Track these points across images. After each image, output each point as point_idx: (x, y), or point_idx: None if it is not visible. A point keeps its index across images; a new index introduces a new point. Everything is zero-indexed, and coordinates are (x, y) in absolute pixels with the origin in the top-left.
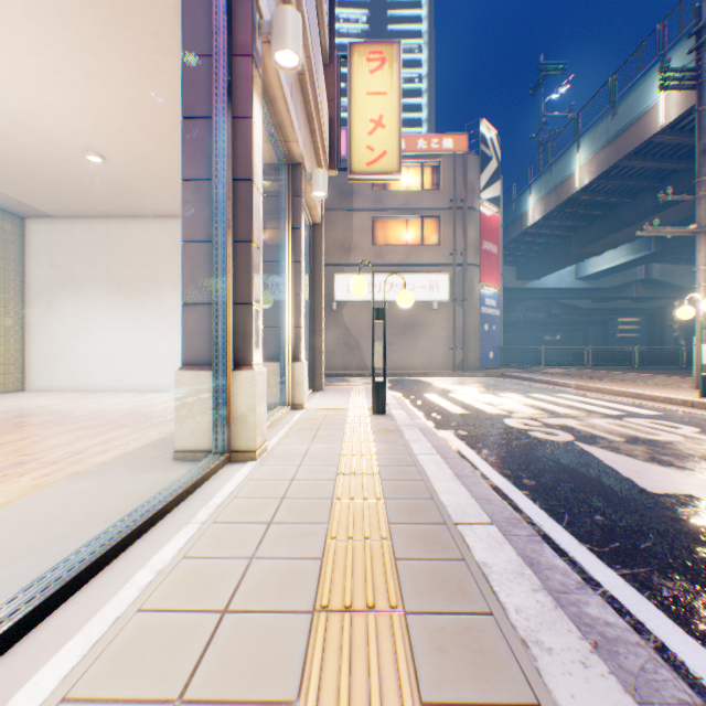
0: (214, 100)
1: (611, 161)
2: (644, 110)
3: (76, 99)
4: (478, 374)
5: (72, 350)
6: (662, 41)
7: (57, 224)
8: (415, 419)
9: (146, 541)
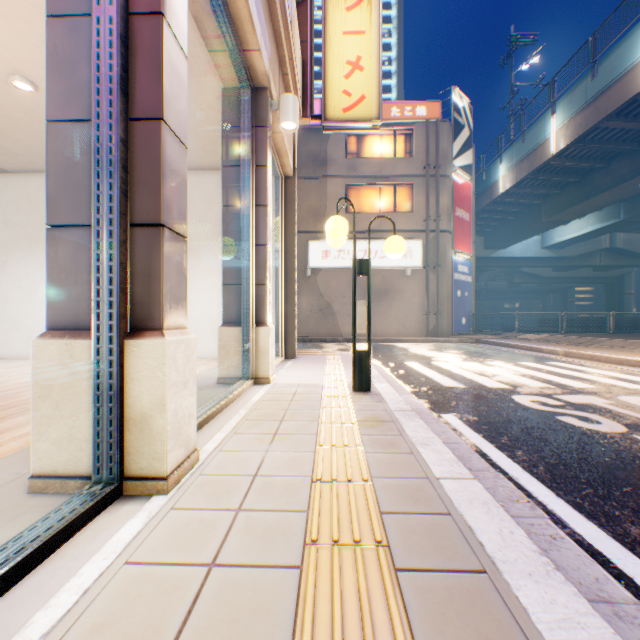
0: None
1: (591, 123)
2: (630, 67)
3: None
4: (452, 340)
5: (26, 314)
6: None
7: (11, 179)
8: (404, 396)
9: None
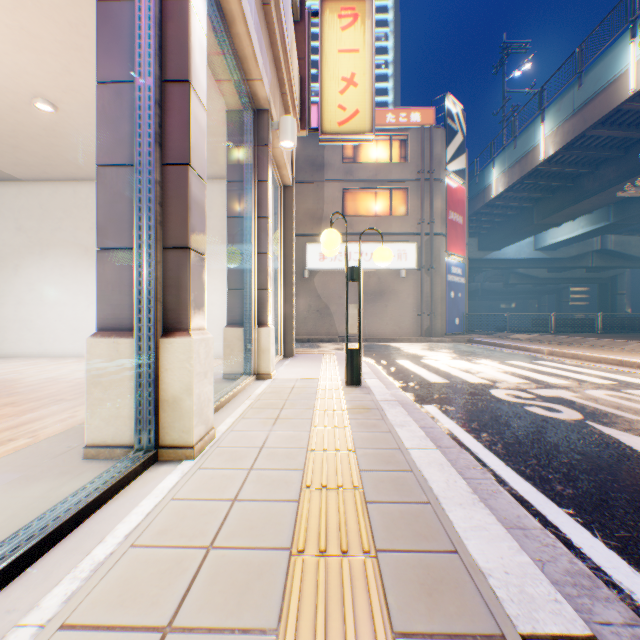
0: None
1: (578, 131)
2: (613, 78)
3: (5, 24)
4: (445, 340)
5: (38, 315)
6: (633, 7)
7: (24, 187)
8: (392, 390)
9: None
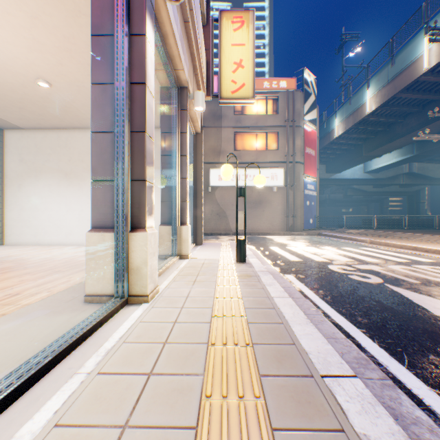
0: (116, 22)
1: (391, 94)
2: (414, 60)
3: (24, 37)
4: (303, 233)
5: (34, 217)
6: (426, 13)
7: (25, 133)
8: (266, 265)
9: (26, 399)
